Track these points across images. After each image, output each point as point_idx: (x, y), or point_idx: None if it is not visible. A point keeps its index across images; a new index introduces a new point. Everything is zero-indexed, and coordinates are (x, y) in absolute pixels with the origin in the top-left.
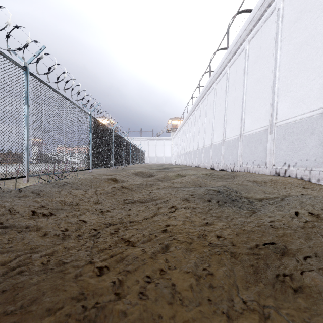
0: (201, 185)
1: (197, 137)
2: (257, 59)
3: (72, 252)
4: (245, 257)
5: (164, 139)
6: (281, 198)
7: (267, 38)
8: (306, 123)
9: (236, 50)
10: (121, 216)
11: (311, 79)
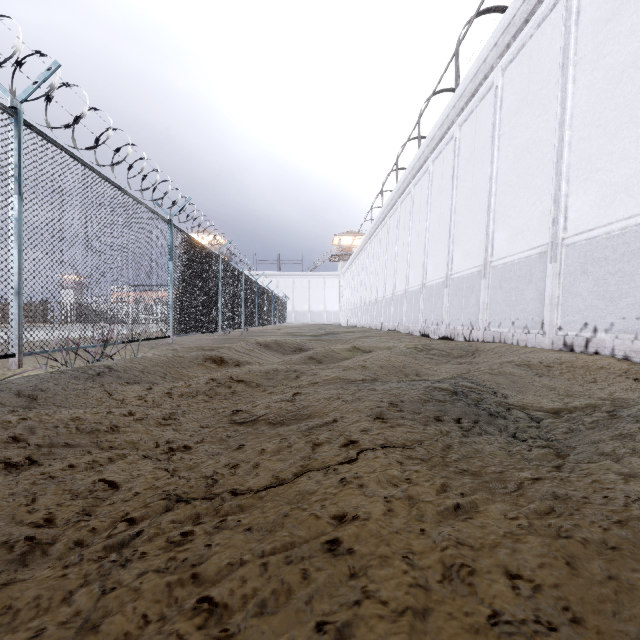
0: (408, 375)
1: (391, 270)
2: (520, 105)
3: None
4: None
5: (326, 275)
6: (607, 409)
7: (544, 59)
8: (635, 238)
9: (476, 90)
10: (215, 470)
11: None
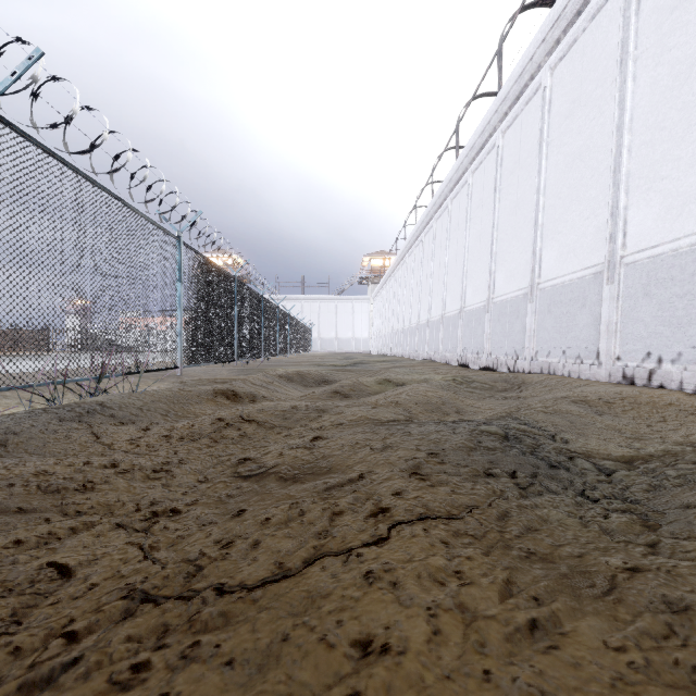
0: (447, 412)
1: (426, 293)
2: (572, 108)
3: None
4: None
5: (354, 299)
6: (692, 459)
7: (599, 55)
8: None
9: (521, 92)
10: (203, 548)
11: None
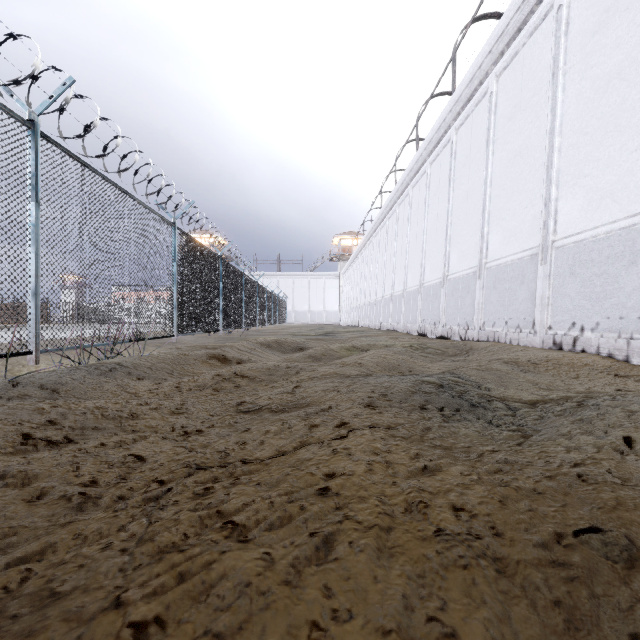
0: (402, 371)
1: (390, 271)
2: (514, 111)
3: (88, 553)
4: (535, 575)
5: (326, 275)
6: (577, 400)
7: (536, 67)
8: (618, 242)
9: (472, 95)
10: (227, 446)
11: (630, 151)
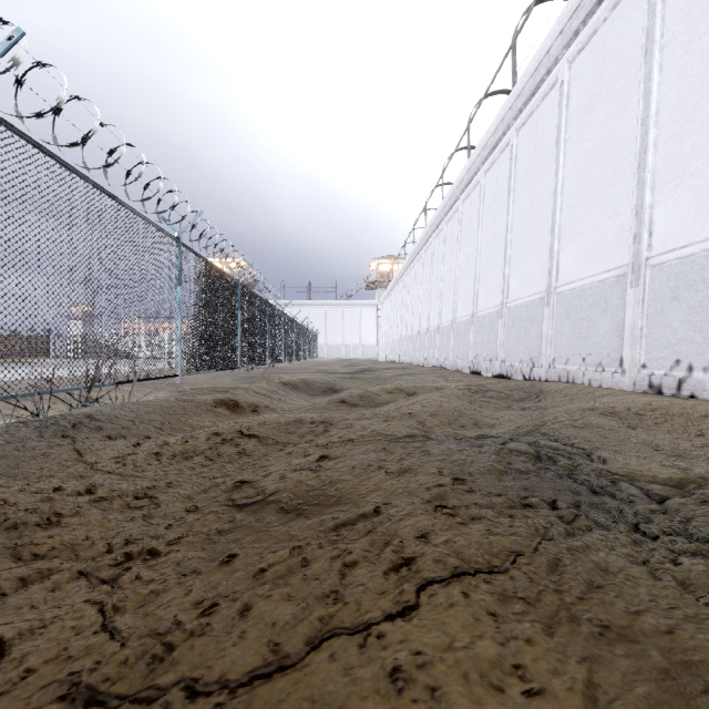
0: (465, 425)
1: (436, 298)
2: (592, 102)
3: None
4: None
5: (362, 304)
6: None
7: (622, 46)
8: None
9: (537, 87)
10: (178, 613)
11: None
